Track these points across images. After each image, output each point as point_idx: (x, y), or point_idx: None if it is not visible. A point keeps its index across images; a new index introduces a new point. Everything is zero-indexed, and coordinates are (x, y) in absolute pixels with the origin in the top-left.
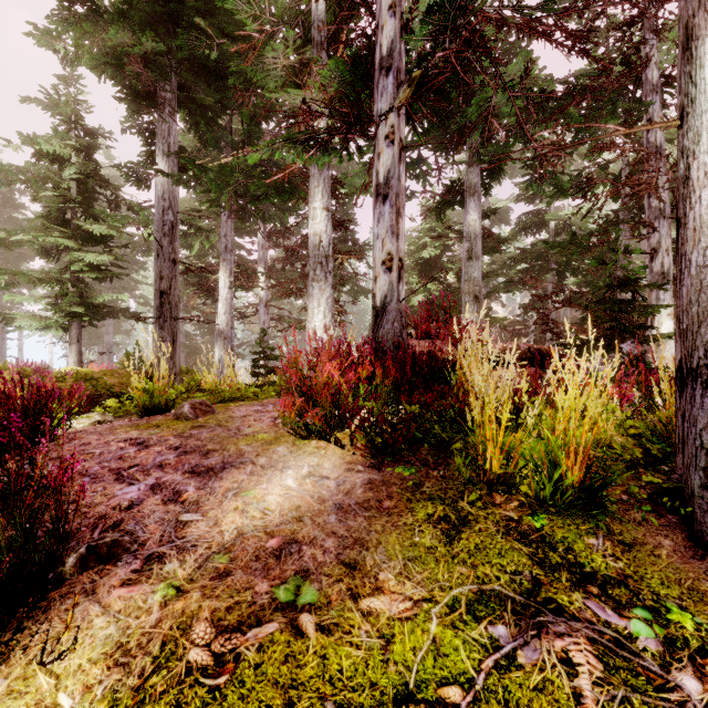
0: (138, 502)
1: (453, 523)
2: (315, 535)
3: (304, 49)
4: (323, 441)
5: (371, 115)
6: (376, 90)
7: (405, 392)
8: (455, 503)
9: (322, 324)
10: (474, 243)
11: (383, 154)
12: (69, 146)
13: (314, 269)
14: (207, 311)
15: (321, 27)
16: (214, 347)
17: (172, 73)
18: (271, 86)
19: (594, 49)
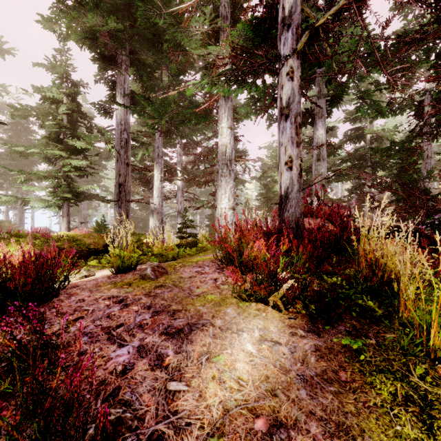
0: (130, 367)
1: (418, 404)
2: (296, 416)
3: (216, 20)
4: (260, 304)
5: (279, 56)
6: (281, 38)
7: (309, 260)
8: (406, 378)
9: (227, 205)
10: (321, 150)
11: (287, 84)
12: (62, 93)
13: (222, 168)
14: (146, 195)
15: (226, 5)
16: (148, 217)
17: (126, 43)
18: (193, 47)
19: (404, 17)
